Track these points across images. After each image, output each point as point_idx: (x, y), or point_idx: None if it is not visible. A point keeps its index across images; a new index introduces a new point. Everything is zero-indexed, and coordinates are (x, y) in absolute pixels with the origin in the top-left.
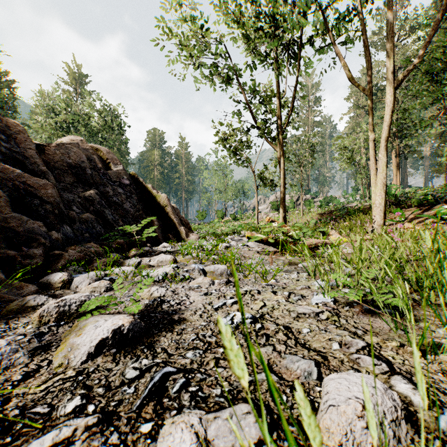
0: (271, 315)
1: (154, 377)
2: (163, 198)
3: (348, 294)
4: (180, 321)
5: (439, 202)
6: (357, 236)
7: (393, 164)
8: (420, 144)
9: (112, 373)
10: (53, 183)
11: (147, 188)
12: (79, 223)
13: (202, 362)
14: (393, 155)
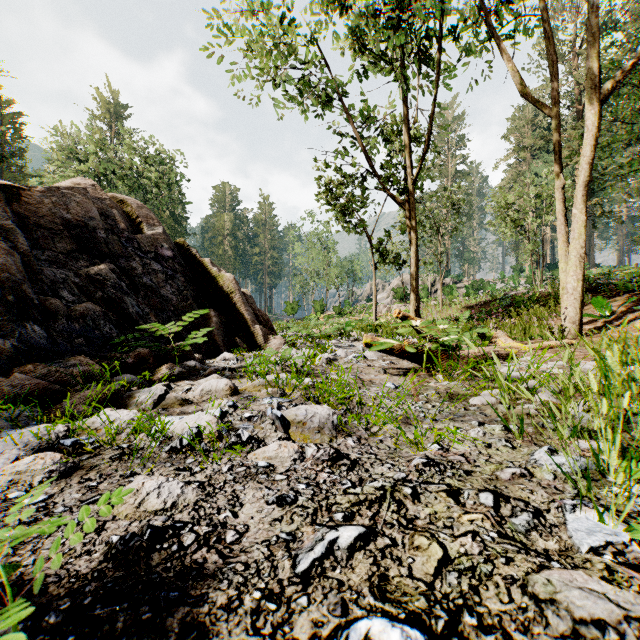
0: (478, 611)
1: None
2: (228, 279)
3: None
4: None
5: None
6: (613, 348)
7: None
8: (630, 196)
9: None
10: (24, 249)
11: (202, 265)
12: (67, 319)
13: None
14: None
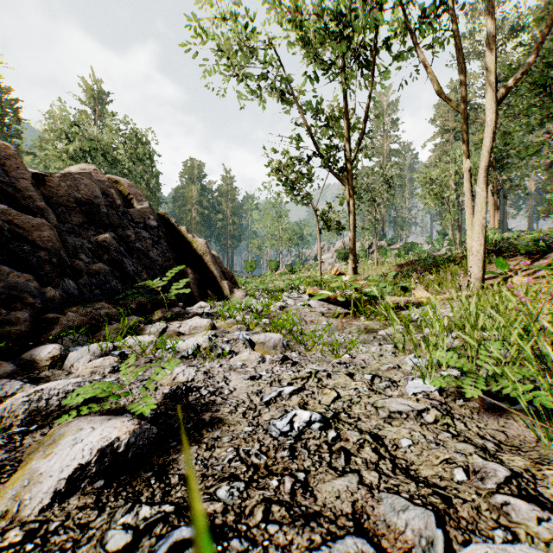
0: (349, 413)
1: (155, 552)
2: (201, 243)
3: (464, 382)
4: (213, 424)
5: (552, 249)
6: (462, 294)
7: (490, 202)
8: (527, 175)
9: (86, 534)
10: (54, 223)
11: (180, 232)
12: (88, 276)
13: (243, 510)
14: (490, 191)
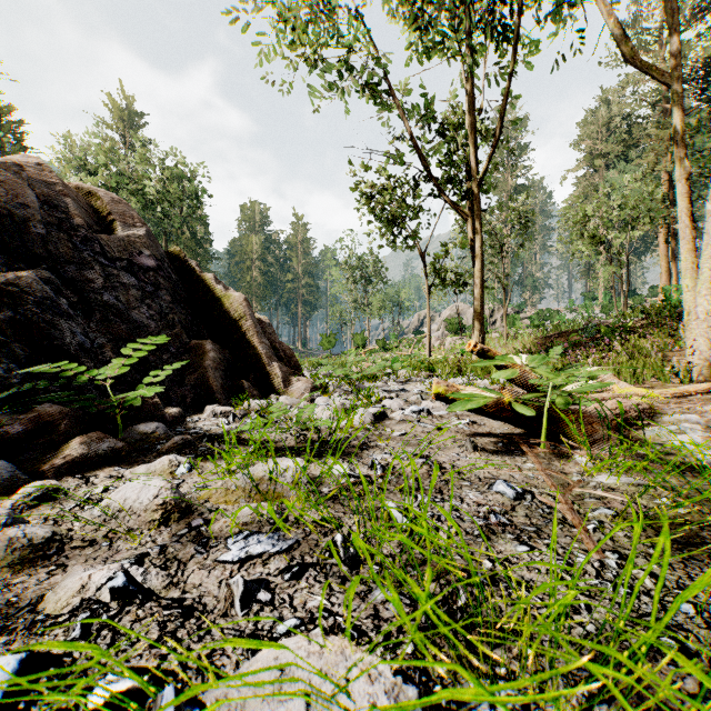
0: None
1: None
2: (237, 300)
3: None
4: None
5: None
6: None
7: (661, 252)
8: None
9: None
10: None
11: (203, 281)
12: None
13: None
14: (661, 237)
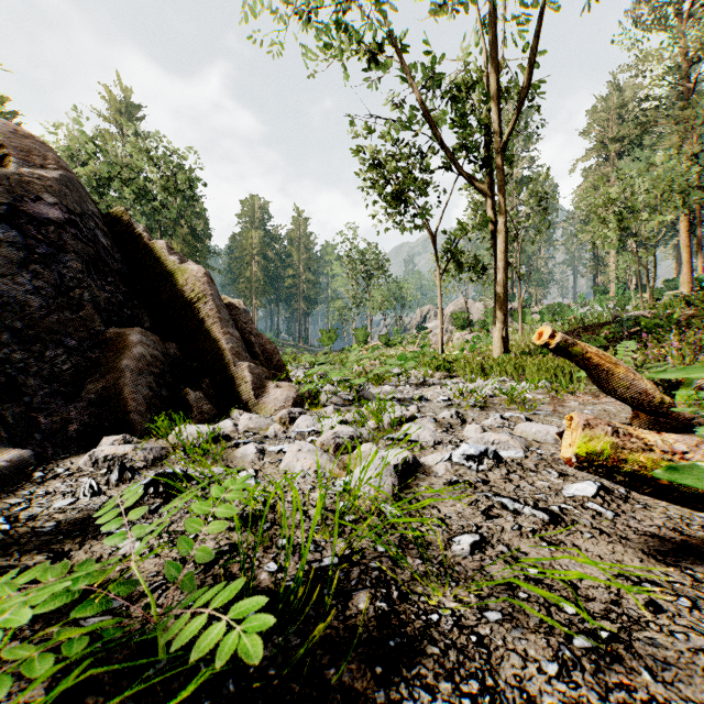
0: None
1: None
2: (194, 275)
3: None
4: None
5: None
6: None
7: (681, 242)
8: None
9: None
10: None
11: (151, 251)
12: None
13: None
14: (681, 226)
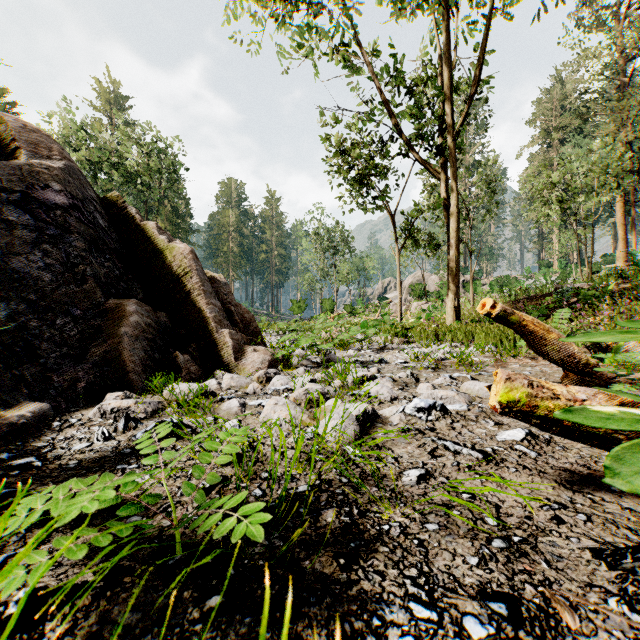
0: None
1: None
2: (181, 252)
3: None
4: None
5: None
6: None
7: (617, 221)
8: None
9: None
10: None
11: (143, 231)
12: None
13: None
14: (617, 206)
